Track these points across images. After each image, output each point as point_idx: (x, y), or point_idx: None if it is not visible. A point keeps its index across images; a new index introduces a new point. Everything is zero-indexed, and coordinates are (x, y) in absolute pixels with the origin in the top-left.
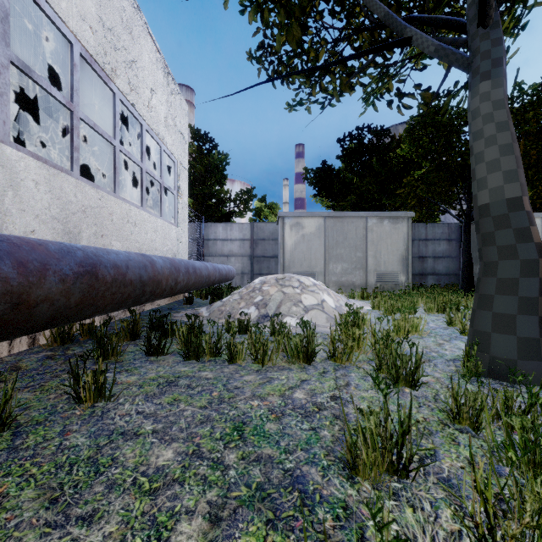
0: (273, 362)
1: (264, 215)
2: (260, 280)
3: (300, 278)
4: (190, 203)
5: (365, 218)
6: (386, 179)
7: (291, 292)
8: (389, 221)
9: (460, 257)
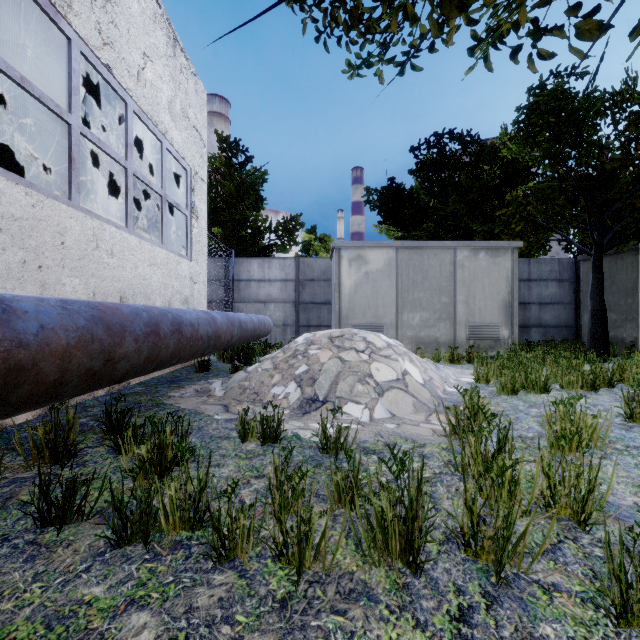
0: (326, 563)
1: (314, 250)
2: (305, 339)
3: (366, 335)
4: (219, 234)
5: (453, 250)
6: (481, 195)
7: (354, 359)
8: (487, 253)
9: (574, 304)
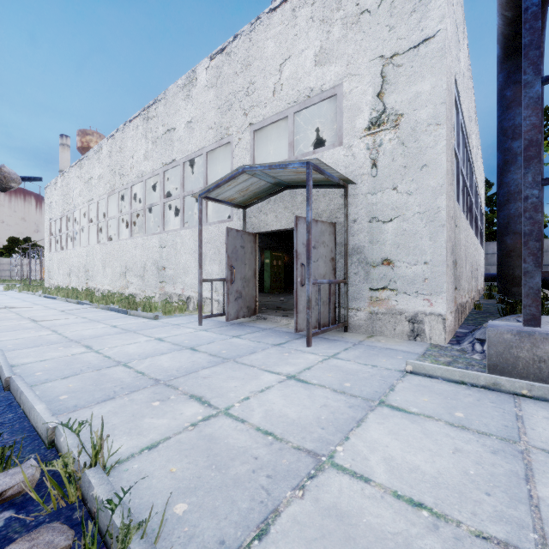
0: None
1: None
2: None
3: None
4: None
5: None
6: None
7: None
8: None
9: None
